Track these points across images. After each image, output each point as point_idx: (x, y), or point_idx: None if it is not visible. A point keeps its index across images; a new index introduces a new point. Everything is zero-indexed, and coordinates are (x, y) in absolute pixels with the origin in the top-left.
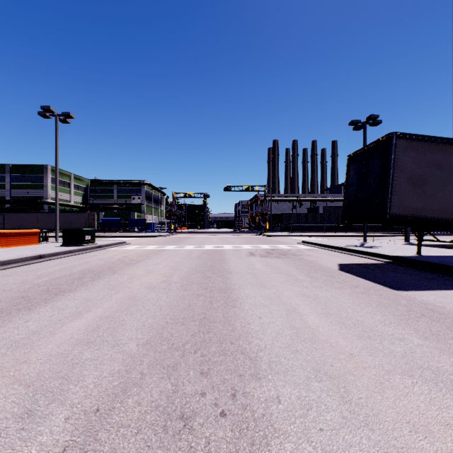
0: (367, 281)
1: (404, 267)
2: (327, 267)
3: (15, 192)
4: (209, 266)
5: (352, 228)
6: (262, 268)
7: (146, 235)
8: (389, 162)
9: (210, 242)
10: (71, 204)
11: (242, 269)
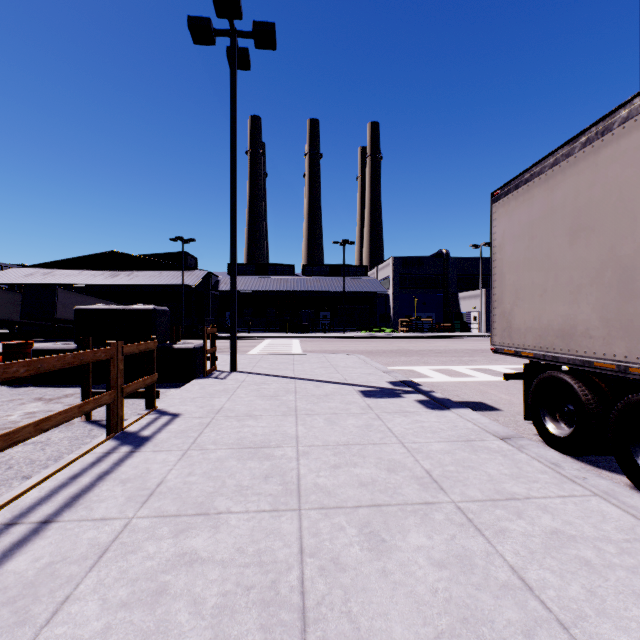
0: None
1: None
2: None
3: None
4: None
5: None
6: None
7: None
8: None
9: None
10: None
11: None
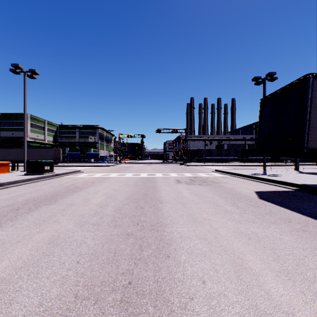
0: (294, 212)
1: (314, 195)
2: (247, 196)
3: (4, 133)
4: (143, 194)
5: (248, 159)
6: (190, 196)
7: (97, 165)
8: (307, 100)
9: (145, 170)
10: (44, 142)
11: (172, 197)
